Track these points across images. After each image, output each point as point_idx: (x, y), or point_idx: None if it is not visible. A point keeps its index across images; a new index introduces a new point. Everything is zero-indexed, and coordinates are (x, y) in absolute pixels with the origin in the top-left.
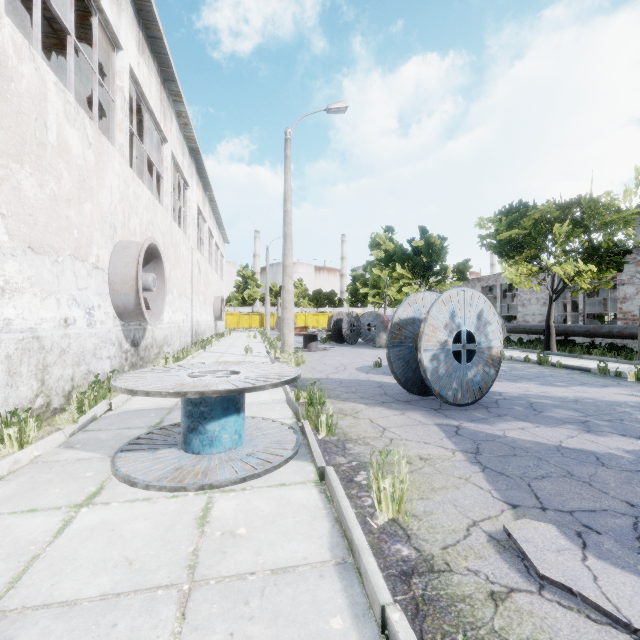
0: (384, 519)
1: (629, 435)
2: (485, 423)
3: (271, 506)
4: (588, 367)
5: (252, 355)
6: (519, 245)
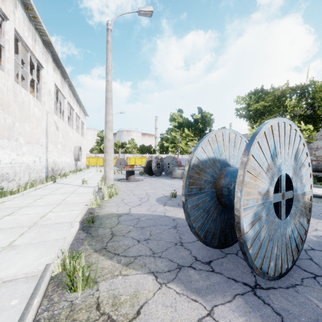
0: None
1: None
2: None
3: None
4: None
5: (85, 186)
6: (263, 113)
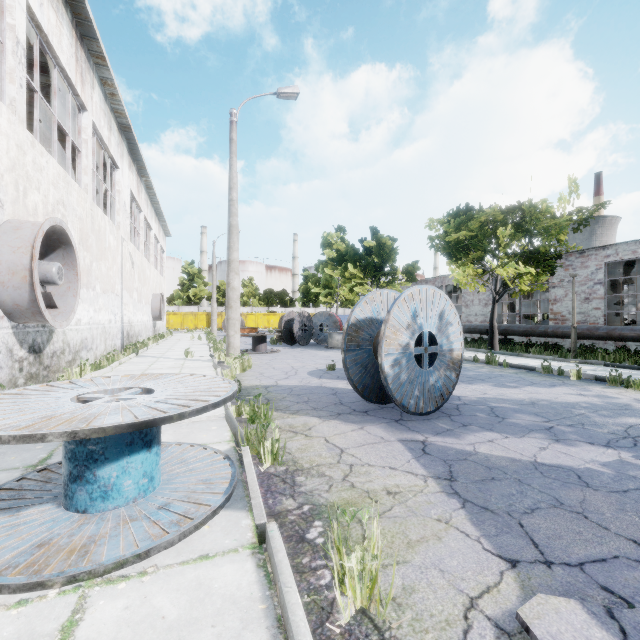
0: (349, 611)
1: (597, 443)
2: (452, 436)
3: (180, 605)
4: (533, 366)
5: (193, 359)
6: (467, 247)
